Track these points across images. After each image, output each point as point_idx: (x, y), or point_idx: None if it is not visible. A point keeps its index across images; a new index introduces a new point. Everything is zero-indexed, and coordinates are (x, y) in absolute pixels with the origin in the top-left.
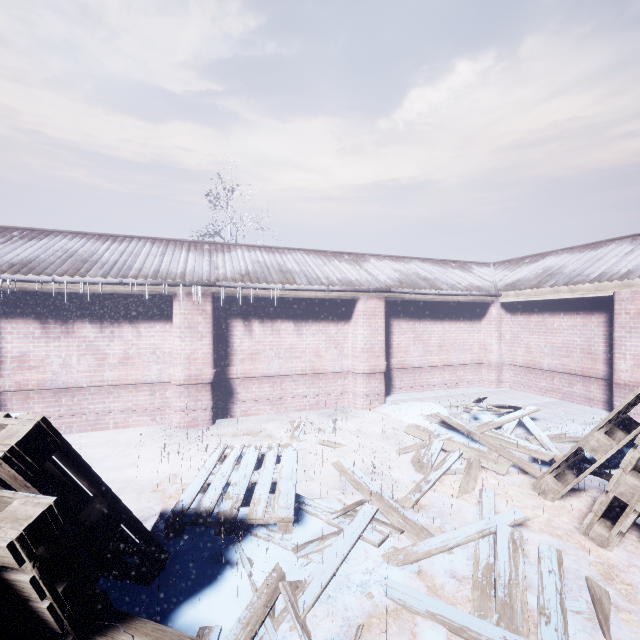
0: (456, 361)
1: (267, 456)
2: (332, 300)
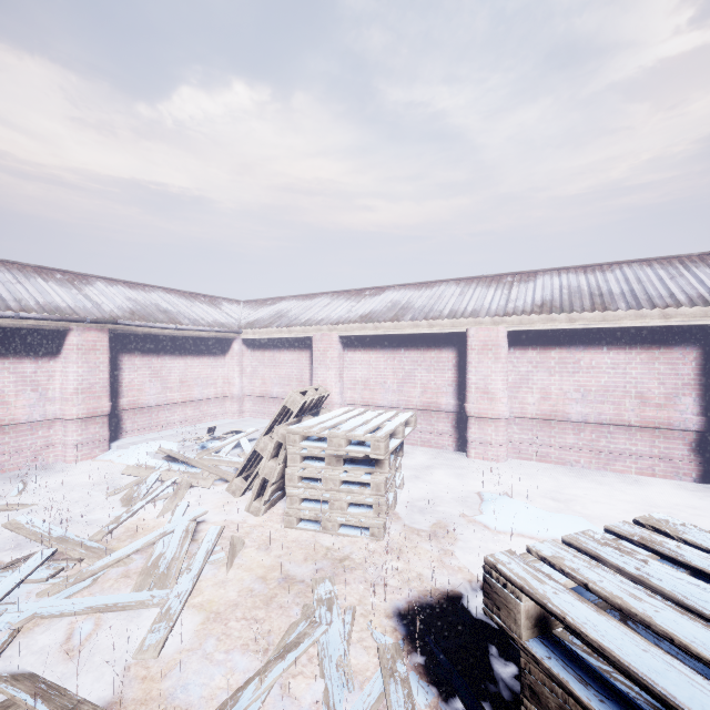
0: (200, 396)
1: None
2: (28, 330)
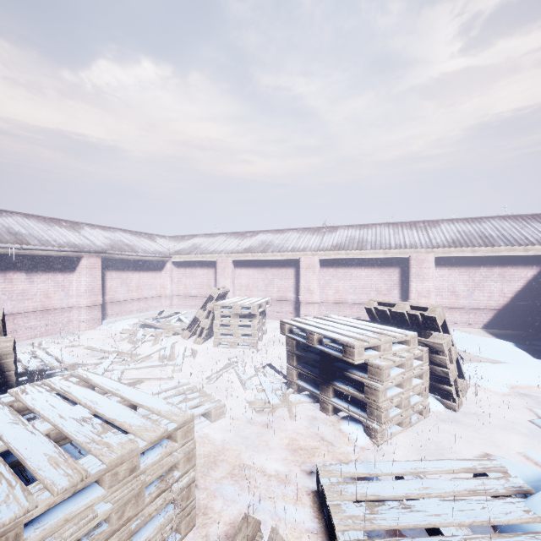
0: (147, 295)
1: (37, 353)
2: (60, 257)
